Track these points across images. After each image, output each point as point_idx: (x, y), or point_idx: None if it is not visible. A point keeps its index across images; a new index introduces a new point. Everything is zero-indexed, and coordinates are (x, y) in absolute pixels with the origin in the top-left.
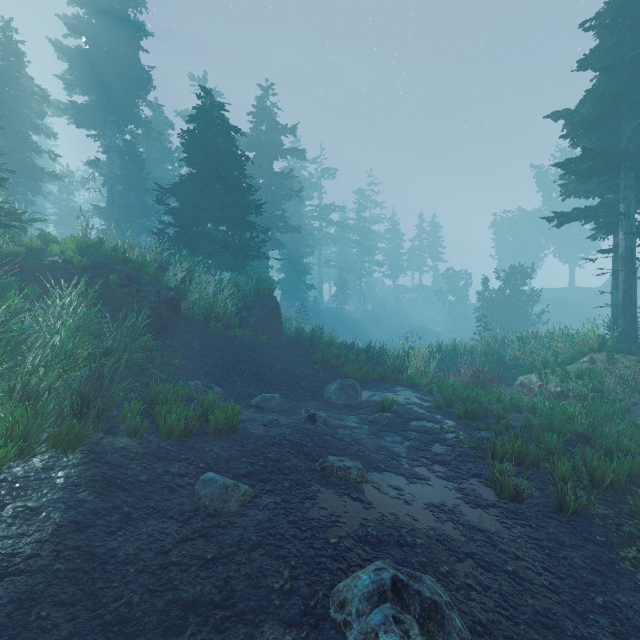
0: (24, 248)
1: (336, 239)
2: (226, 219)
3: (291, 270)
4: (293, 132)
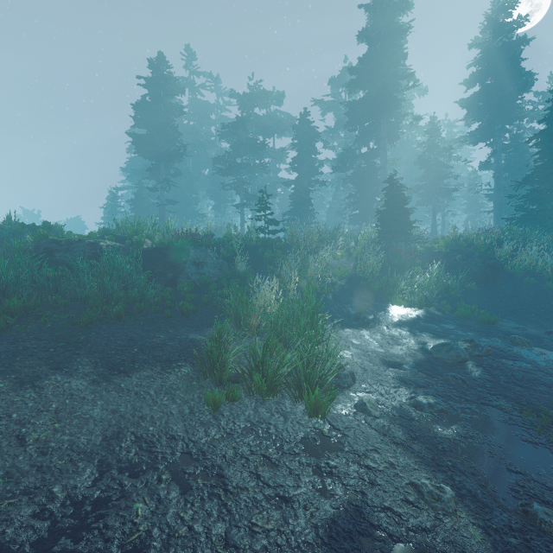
0: (425, 248)
1: None
2: None
3: None
4: None
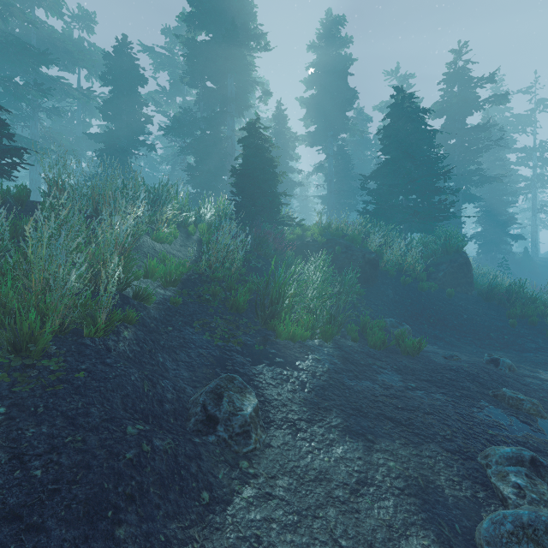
0: (295, 235)
1: None
2: (415, 190)
3: (490, 222)
4: (491, 80)
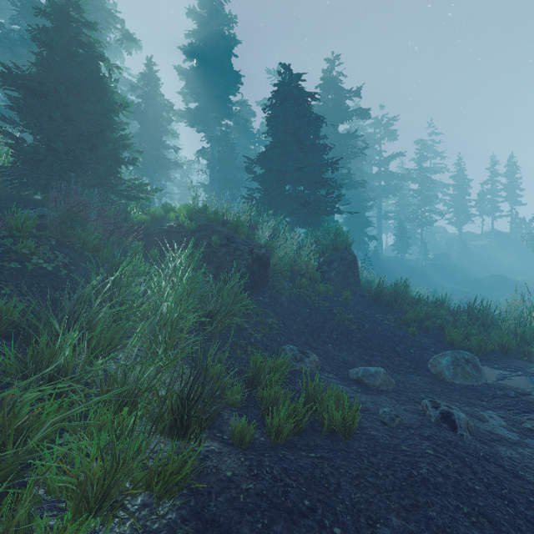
0: (150, 216)
1: (395, 191)
2: (303, 179)
3: (353, 223)
4: (358, 94)
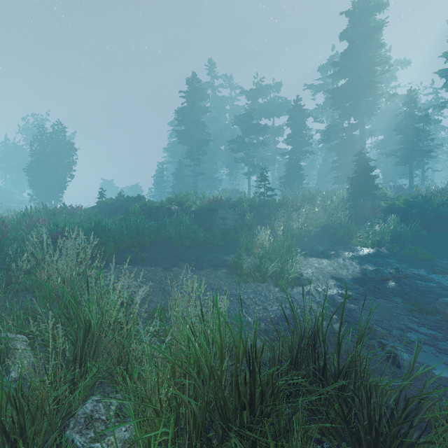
0: (387, 204)
1: None
2: None
3: None
4: None
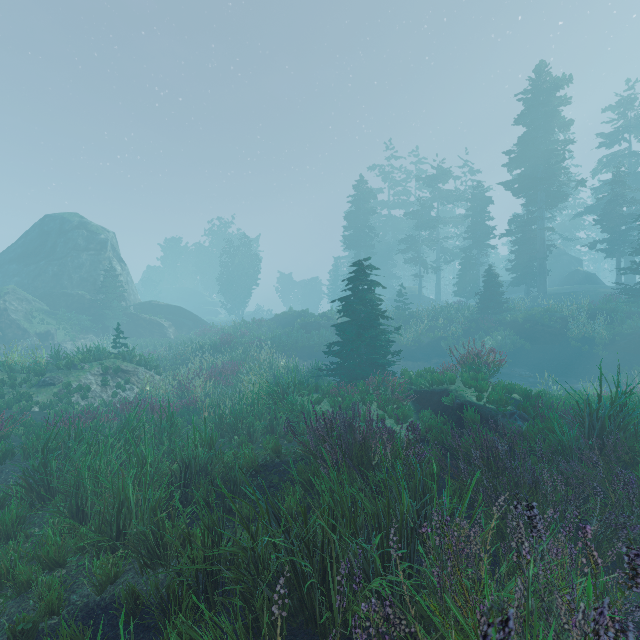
0: (511, 318)
1: None
2: None
3: None
4: None
